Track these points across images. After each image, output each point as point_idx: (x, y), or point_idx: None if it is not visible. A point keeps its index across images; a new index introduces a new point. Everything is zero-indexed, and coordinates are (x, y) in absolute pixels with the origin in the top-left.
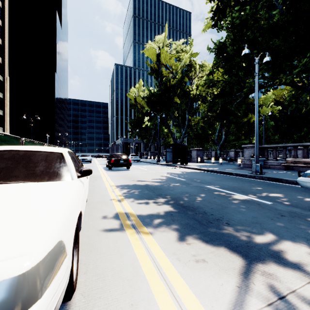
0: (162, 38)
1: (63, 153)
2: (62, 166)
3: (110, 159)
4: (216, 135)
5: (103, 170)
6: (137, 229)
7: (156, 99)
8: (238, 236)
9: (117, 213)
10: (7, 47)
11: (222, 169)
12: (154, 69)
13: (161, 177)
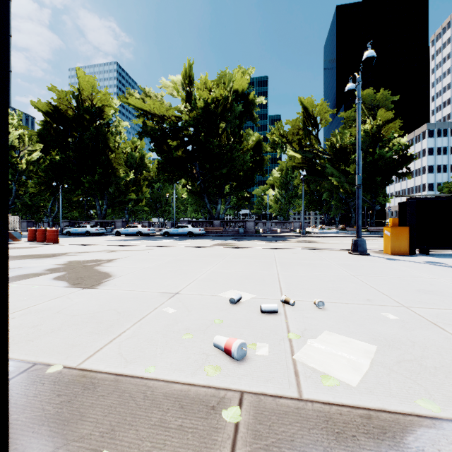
0: None
1: None
2: None
3: None
4: (50, 207)
5: None
6: None
7: None
8: None
9: None
10: None
11: None
12: None
13: None
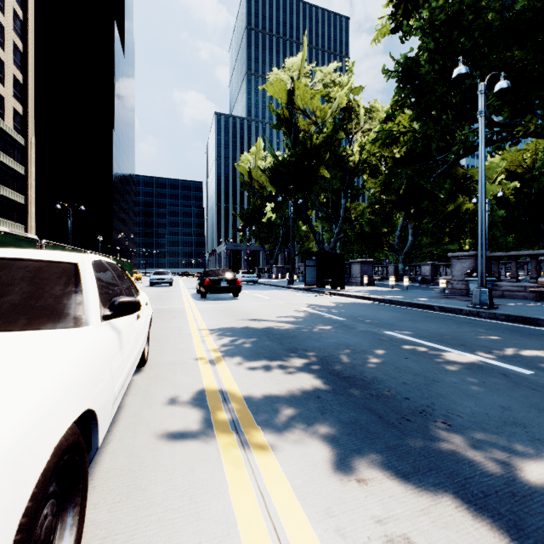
0: (297, 63)
1: (78, 265)
2: (69, 294)
3: (203, 279)
4: (397, 235)
5: (191, 299)
6: (243, 435)
7: (287, 171)
8: (480, 460)
9: (205, 391)
10: (31, 88)
11: (411, 299)
12: (284, 118)
13: (295, 313)
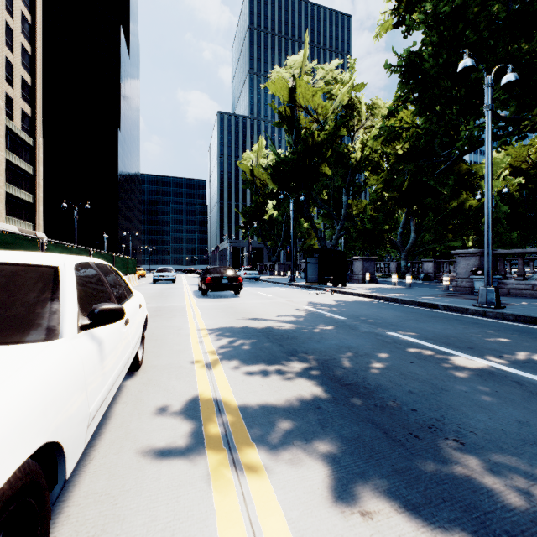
0: (298, 61)
1: (59, 268)
2: (44, 301)
3: (205, 277)
4: (399, 232)
5: (192, 297)
6: (236, 452)
7: (289, 169)
8: (500, 489)
9: (198, 399)
10: (39, 90)
11: (415, 297)
12: (285, 116)
13: (296, 312)
